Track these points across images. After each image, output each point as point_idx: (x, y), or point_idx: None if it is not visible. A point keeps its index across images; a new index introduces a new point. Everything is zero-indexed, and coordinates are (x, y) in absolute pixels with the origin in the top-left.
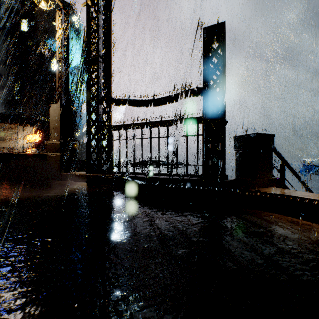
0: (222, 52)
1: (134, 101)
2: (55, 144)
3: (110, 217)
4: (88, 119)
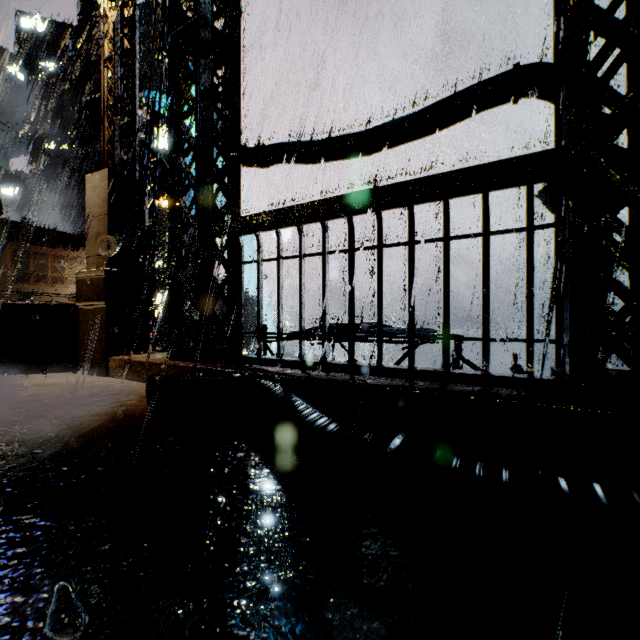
0: None
1: (302, 147)
2: (95, 278)
3: None
4: (175, 206)
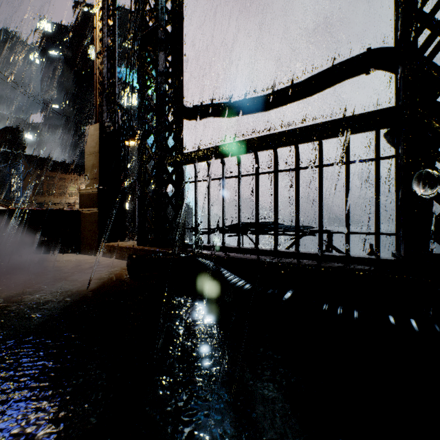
0: None
1: (223, 106)
2: (91, 193)
3: None
4: (142, 147)
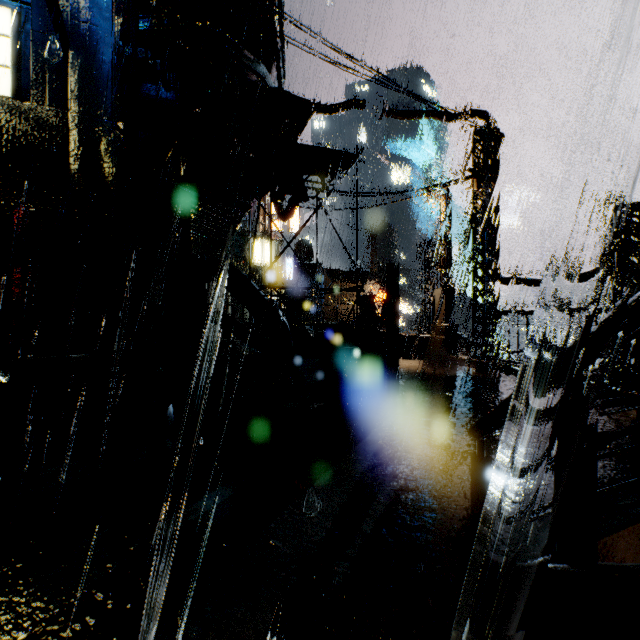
0: (639, 234)
1: (527, 282)
2: (440, 327)
3: (500, 390)
4: (474, 304)
